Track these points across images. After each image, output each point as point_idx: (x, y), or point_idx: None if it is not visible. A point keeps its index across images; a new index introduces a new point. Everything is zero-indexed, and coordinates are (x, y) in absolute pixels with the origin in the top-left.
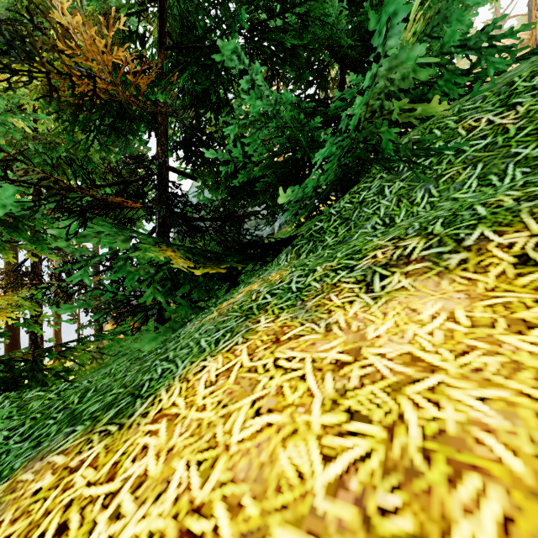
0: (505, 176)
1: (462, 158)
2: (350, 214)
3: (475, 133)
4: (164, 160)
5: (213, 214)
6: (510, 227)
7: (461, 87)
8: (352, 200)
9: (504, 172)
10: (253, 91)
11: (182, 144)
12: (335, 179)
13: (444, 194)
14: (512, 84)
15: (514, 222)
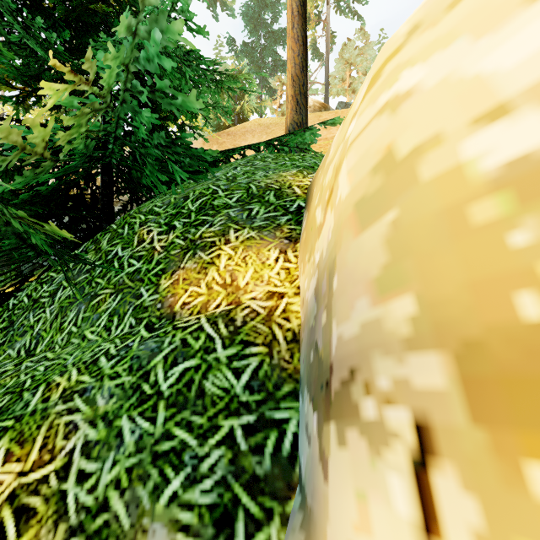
0: (121, 322)
1: (117, 279)
2: (18, 317)
3: (140, 248)
4: None
5: None
6: (21, 448)
7: (208, 161)
8: (32, 293)
9: (124, 317)
10: None
11: None
12: None
13: (83, 326)
14: (186, 199)
15: (30, 439)
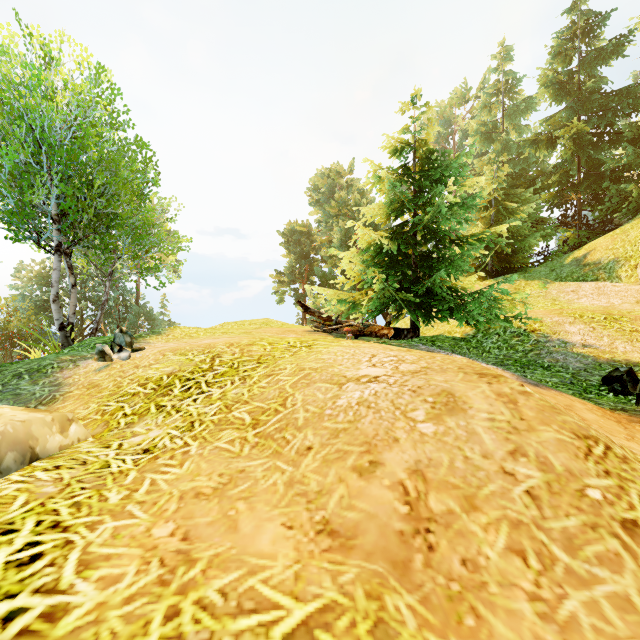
0: None
1: None
2: None
3: None
4: (580, 209)
5: (600, 221)
6: None
7: None
8: None
9: None
10: (613, 188)
11: (587, 201)
12: (638, 204)
13: None
14: None
15: None
